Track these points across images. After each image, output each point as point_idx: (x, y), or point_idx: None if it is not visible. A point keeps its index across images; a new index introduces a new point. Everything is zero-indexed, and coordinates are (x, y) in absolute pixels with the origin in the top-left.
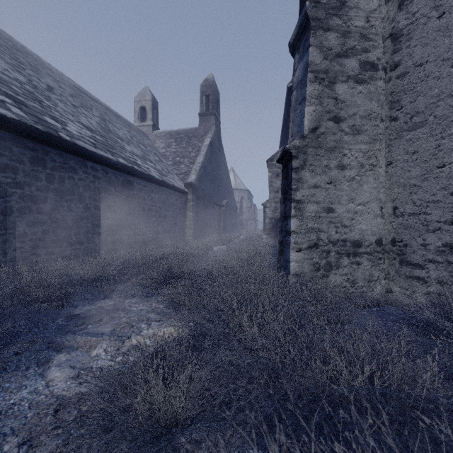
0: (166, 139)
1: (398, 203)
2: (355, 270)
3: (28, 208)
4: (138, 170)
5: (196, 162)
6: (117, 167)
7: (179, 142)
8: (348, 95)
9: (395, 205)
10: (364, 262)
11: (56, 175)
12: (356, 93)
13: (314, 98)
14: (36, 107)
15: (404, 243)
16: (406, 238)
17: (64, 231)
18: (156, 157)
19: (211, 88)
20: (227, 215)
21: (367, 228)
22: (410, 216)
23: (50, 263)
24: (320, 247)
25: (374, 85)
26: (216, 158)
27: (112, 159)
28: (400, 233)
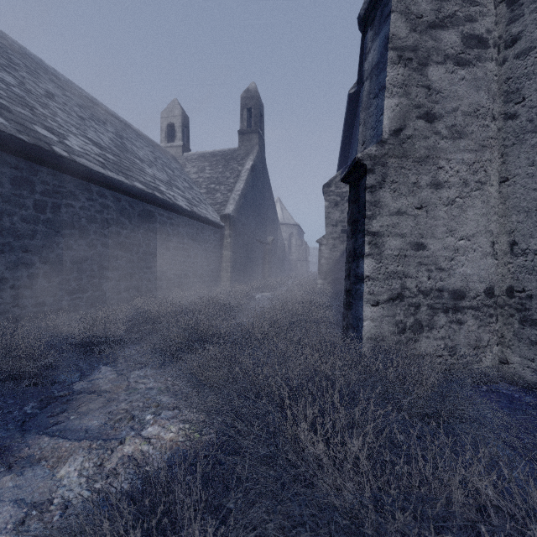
0: (199, 163)
1: (518, 236)
2: (456, 332)
3: (9, 245)
4: (160, 198)
5: (235, 189)
6: (133, 193)
7: (214, 166)
8: (446, 83)
9: (513, 239)
10: (468, 320)
11: (49, 201)
12: (457, 80)
13: (397, 87)
14: (24, 114)
15: (527, 293)
16: (531, 286)
17: (59, 275)
18: (186, 183)
19: (253, 100)
20: (273, 255)
21: (473, 272)
22: (536, 254)
23: (40, 318)
24: (406, 299)
25: (483, 69)
26: (260, 185)
27: (126, 183)
28: (521, 280)
